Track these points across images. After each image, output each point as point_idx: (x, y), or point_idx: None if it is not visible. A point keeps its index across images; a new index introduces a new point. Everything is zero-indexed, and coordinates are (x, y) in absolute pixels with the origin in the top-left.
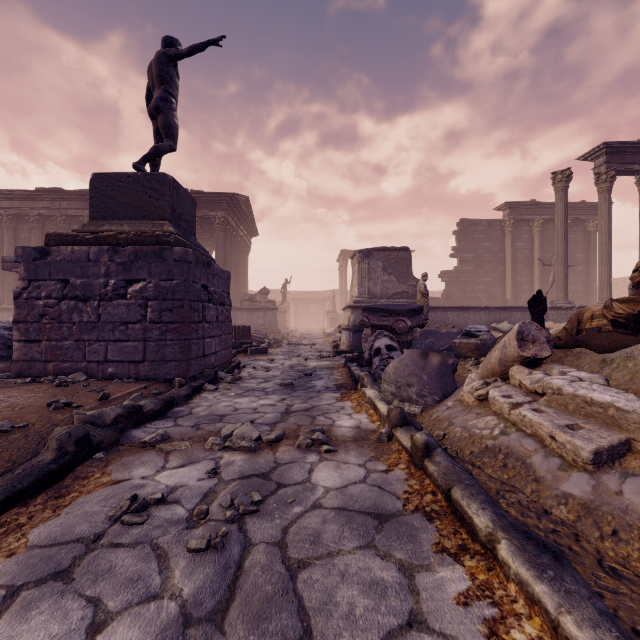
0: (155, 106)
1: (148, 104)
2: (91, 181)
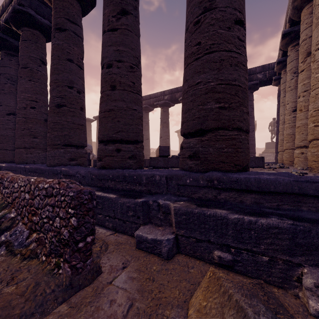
0: (272, 130)
1: (269, 128)
2: (265, 144)
